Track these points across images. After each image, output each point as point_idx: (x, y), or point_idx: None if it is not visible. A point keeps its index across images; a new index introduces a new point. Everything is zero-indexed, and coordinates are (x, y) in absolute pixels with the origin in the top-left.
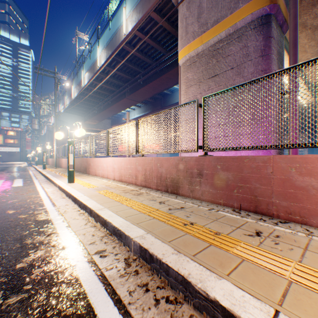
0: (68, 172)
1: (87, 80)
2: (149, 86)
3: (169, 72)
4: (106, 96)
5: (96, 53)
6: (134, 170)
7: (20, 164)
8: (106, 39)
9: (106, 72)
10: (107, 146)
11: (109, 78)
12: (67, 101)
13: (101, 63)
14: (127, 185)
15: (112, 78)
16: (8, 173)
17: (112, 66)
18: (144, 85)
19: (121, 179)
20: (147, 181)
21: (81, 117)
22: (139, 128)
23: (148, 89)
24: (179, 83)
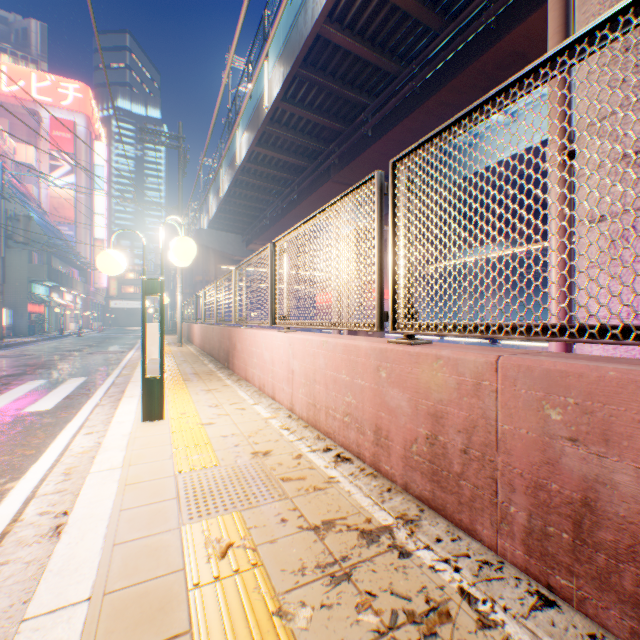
0: (143, 385)
1: (246, 148)
2: (389, 138)
3: (450, 82)
4: (286, 185)
5: (261, 79)
6: (370, 402)
7: (137, 332)
8: (283, 31)
9: (285, 121)
10: (270, 295)
11: (292, 136)
12: (213, 204)
13: (272, 97)
14: (337, 463)
15: (298, 135)
16: (88, 355)
17: (298, 102)
18: (376, 139)
19: (316, 418)
20: (450, 483)
21: (240, 236)
22: (397, 206)
23: (385, 149)
24: (549, 26)
